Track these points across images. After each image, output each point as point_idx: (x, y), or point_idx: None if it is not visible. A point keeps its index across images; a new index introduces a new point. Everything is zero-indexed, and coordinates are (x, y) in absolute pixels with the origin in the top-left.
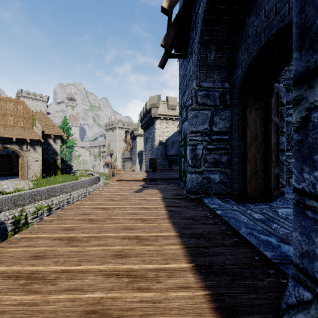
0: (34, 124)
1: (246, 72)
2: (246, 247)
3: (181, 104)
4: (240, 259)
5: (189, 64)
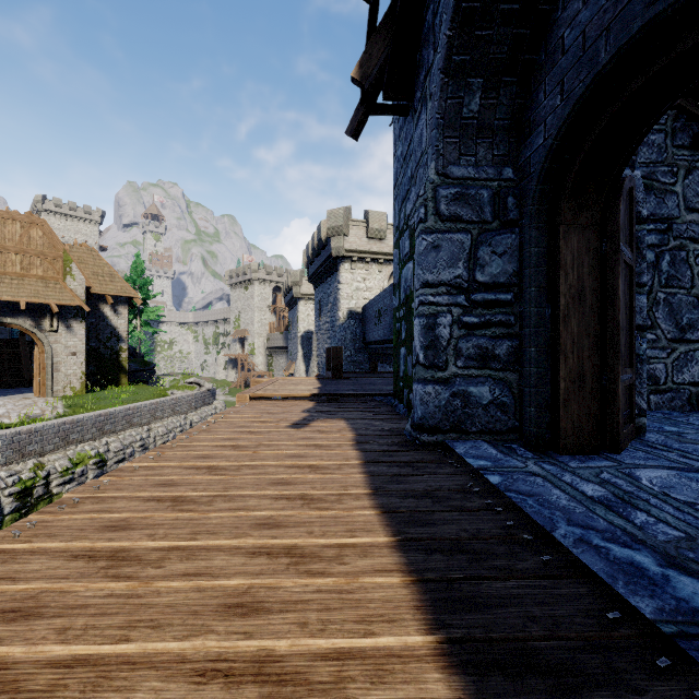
0: (67, 272)
1: (560, 137)
2: (575, 579)
3: (399, 222)
4: (565, 617)
5: (417, 127)
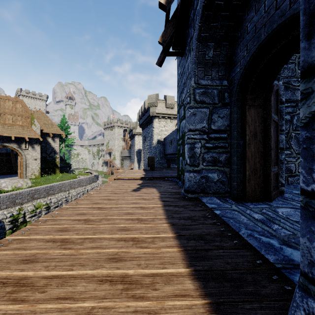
0: (32, 123)
1: (245, 69)
2: (246, 249)
3: (179, 102)
4: (240, 263)
5: (187, 62)
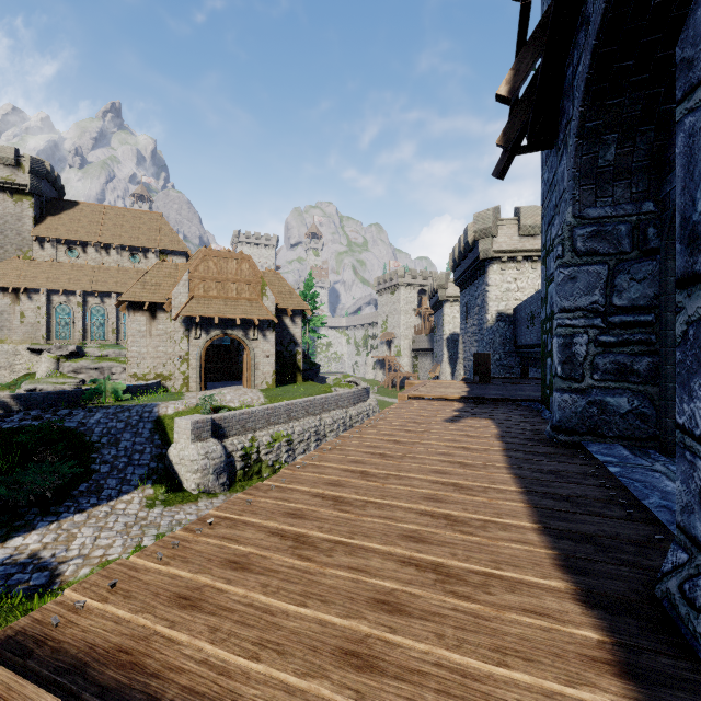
0: (263, 294)
1: None
2: (647, 524)
3: (545, 241)
4: (625, 534)
5: (560, 164)
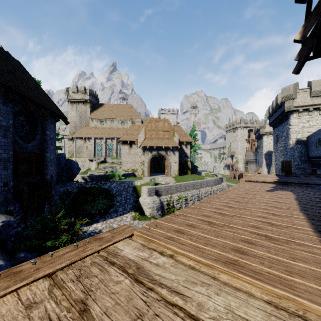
0: (173, 135)
1: None
2: None
3: None
4: None
5: None
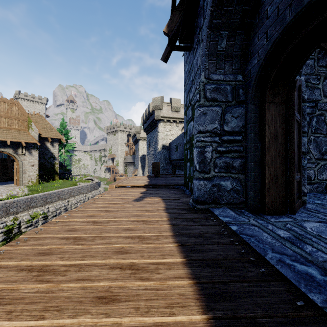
0: (29, 127)
1: (266, 59)
2: (278, 282)
3: (186, 102)
4: (275, 304)
5: (195, 56)
